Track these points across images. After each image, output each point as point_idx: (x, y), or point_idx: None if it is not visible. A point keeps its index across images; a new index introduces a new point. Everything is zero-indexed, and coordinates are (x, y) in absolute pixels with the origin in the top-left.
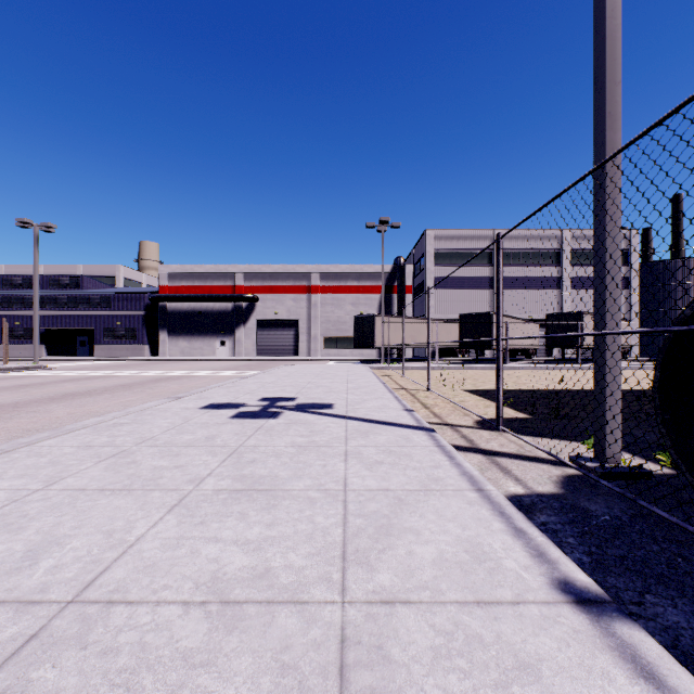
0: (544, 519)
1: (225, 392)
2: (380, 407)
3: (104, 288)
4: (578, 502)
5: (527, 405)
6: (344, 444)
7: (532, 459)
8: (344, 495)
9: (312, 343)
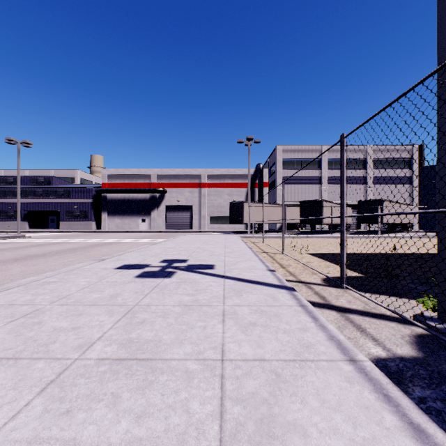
0: (420, 394)
1: (137, 255)
2: (249, 267)
3: (67, 185)
4: (443, 369)
5: (357, 265)
6: (222, 303)
7: (380, 316)
8: (221, 367)
9: (202, 220)
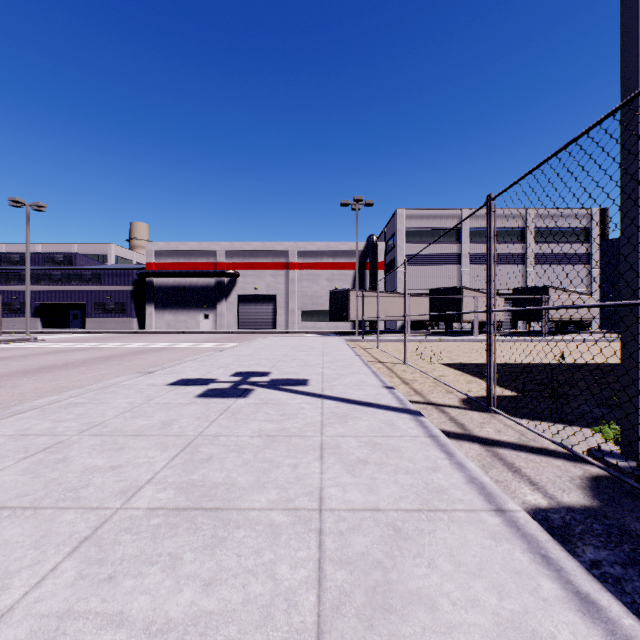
0: (593, 556)
1: (198, 365)
2: (357, 383)
3: (96, 265)
4: (626, 523)
5: (510, 380)
6: (319, 432)
7: (540, 451)
8: (319, 519)
9: (290, 316)
